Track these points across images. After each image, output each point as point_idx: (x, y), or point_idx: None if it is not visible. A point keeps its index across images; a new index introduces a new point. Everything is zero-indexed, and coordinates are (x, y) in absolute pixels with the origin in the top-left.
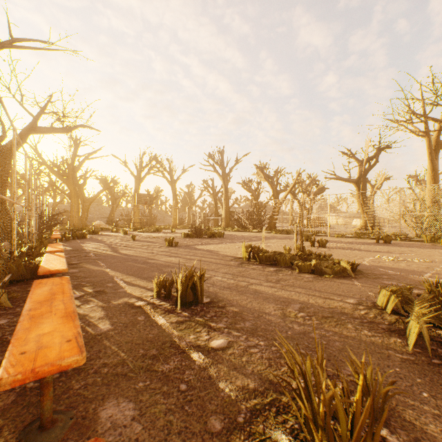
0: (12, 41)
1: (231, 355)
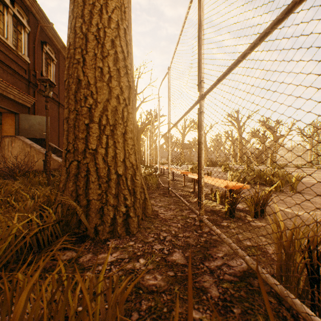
0: (144, 100)
1: None
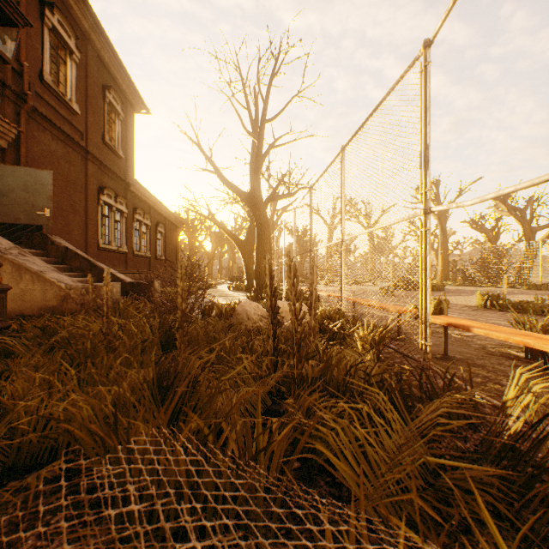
0: (275, 142)
1: (478, 337)
